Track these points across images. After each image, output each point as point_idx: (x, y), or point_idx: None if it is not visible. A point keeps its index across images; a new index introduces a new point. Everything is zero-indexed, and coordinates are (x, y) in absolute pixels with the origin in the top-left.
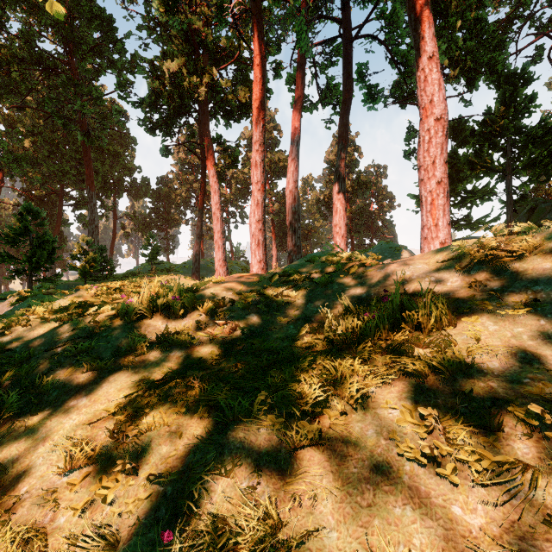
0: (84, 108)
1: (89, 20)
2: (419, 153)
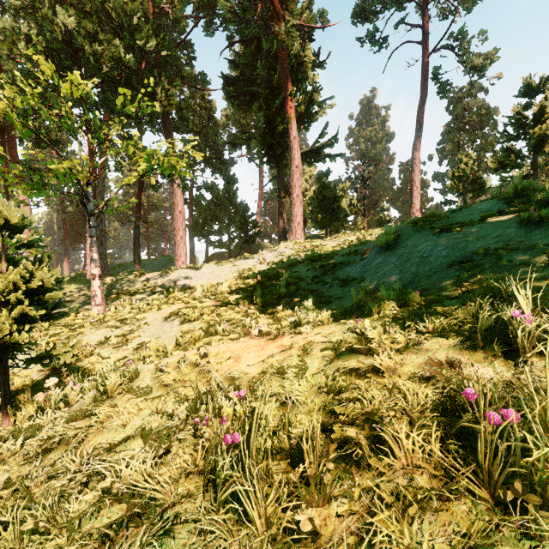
0: None
1: None
2: (174, 224)
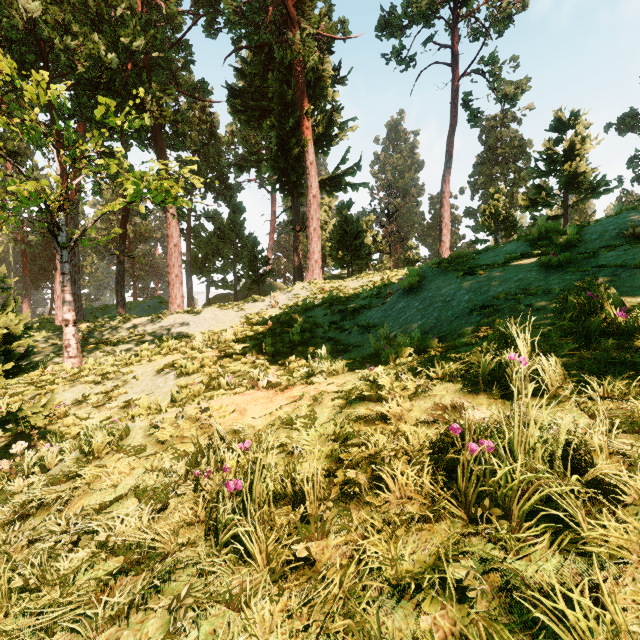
0: None
1: None
2: (168, 259)
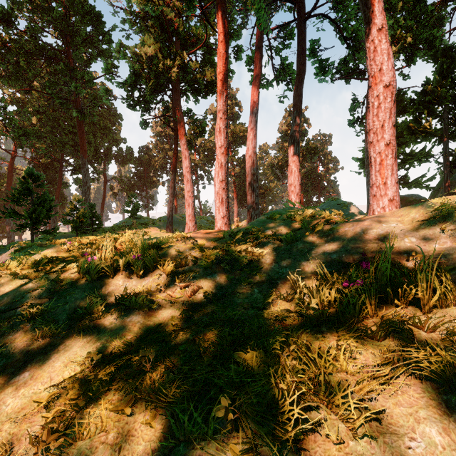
0: (77, 89)
1: (81, 16)
2: (368, 118)
